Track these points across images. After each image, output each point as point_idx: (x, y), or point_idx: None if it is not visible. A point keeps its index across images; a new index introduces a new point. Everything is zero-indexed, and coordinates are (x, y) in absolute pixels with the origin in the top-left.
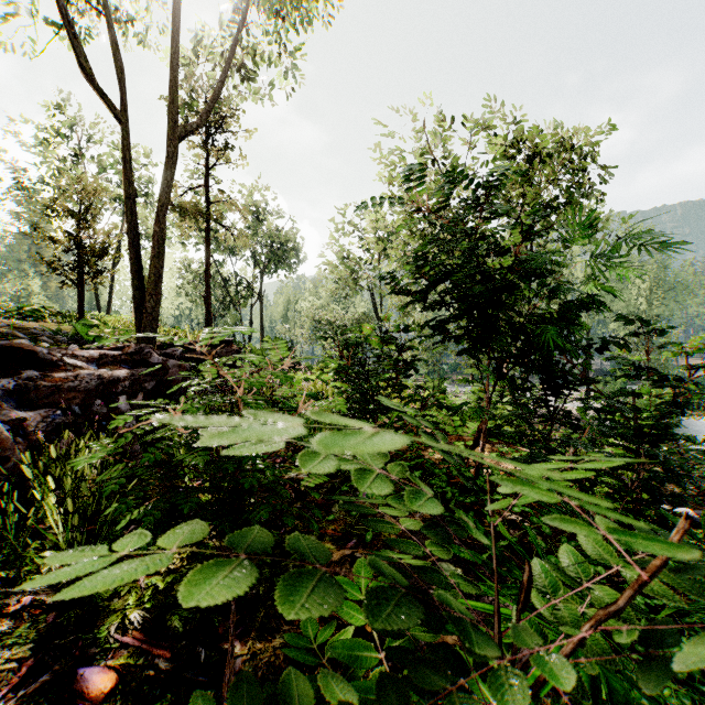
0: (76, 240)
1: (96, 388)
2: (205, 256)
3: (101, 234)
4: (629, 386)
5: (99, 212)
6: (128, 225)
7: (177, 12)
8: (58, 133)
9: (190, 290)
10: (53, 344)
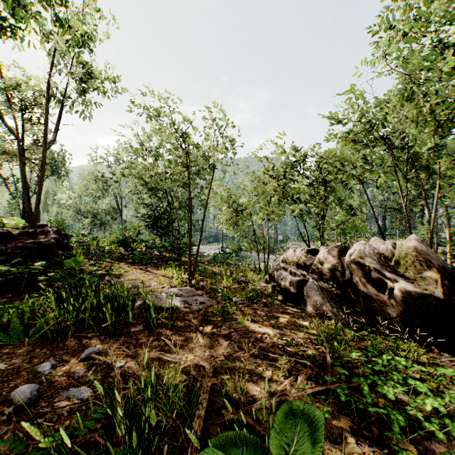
0: None
1: None
2: None
3: None
4: None
5: None
6: (23, 181)
7: (47, 102)
8: None
9: None
10: None
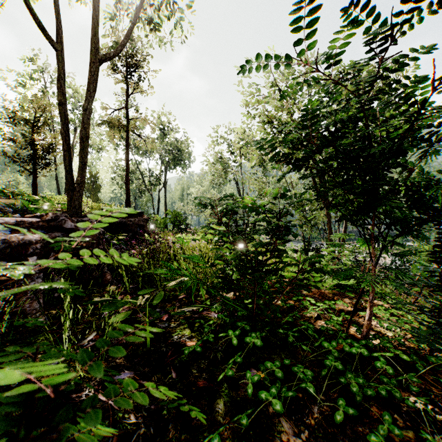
0: (30, 141)
1: (2, 251)
2: (125, 155)
3: (50, 137)
4: (404, 242)
5: (48, 121)
6: (61, 126)
7: None
8: (31, 76)
9: (120, 181)
10: (0, 213)
